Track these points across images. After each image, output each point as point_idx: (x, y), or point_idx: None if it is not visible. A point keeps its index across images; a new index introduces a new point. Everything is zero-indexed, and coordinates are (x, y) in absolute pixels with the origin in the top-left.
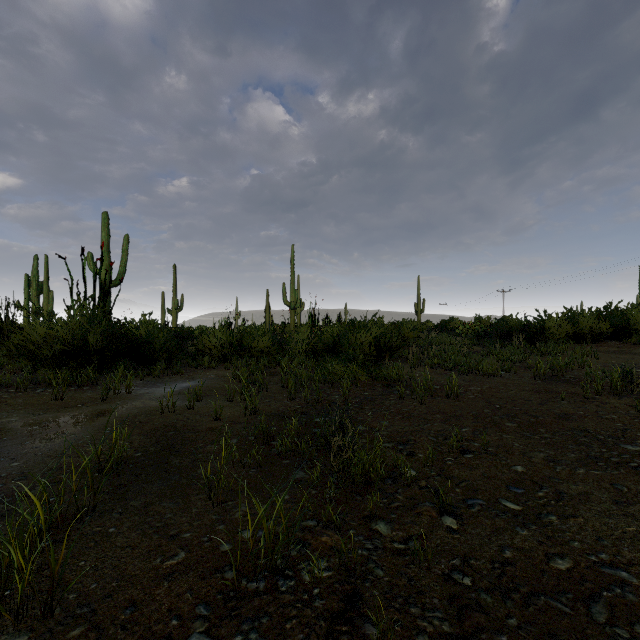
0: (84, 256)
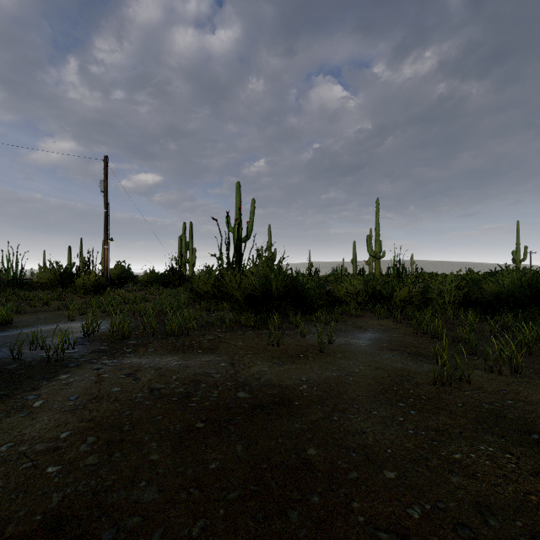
0: (228, 218)
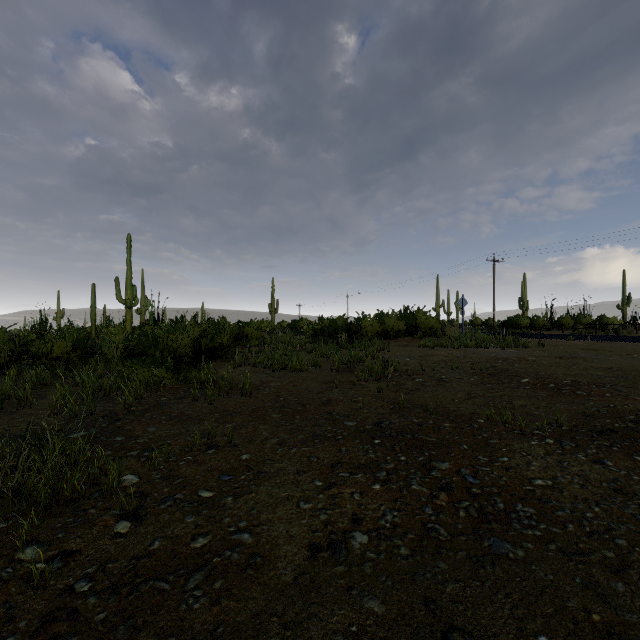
0: None
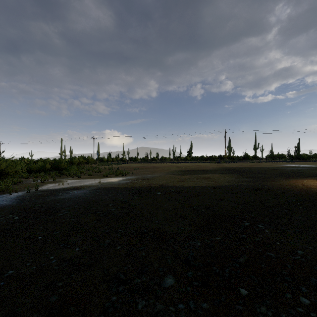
0: None
